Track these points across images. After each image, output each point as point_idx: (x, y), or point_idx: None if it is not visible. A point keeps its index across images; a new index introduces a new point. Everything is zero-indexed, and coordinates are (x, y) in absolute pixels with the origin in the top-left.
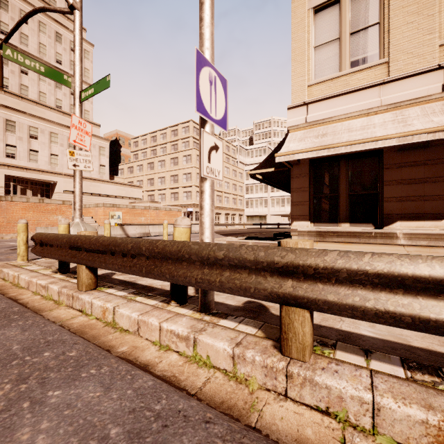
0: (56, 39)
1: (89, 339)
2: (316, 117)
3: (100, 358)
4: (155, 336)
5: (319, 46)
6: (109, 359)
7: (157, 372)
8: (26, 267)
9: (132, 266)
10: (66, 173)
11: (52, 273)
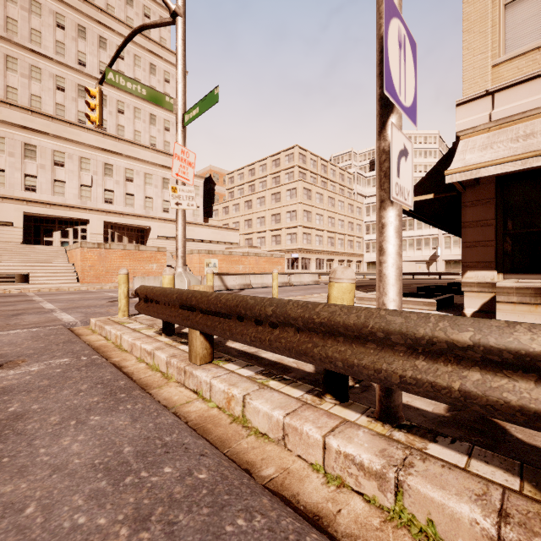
0: (150, 72)
1: (216, 444)
2: (508, 111)
3: (244, 492)
4: (315, 456)
5: (514, 0)
6: (259, 496)
7: (342, 537)
8: (128, 325)
9: (274, 340)
10: (160, 217)
11: (156, 335)
